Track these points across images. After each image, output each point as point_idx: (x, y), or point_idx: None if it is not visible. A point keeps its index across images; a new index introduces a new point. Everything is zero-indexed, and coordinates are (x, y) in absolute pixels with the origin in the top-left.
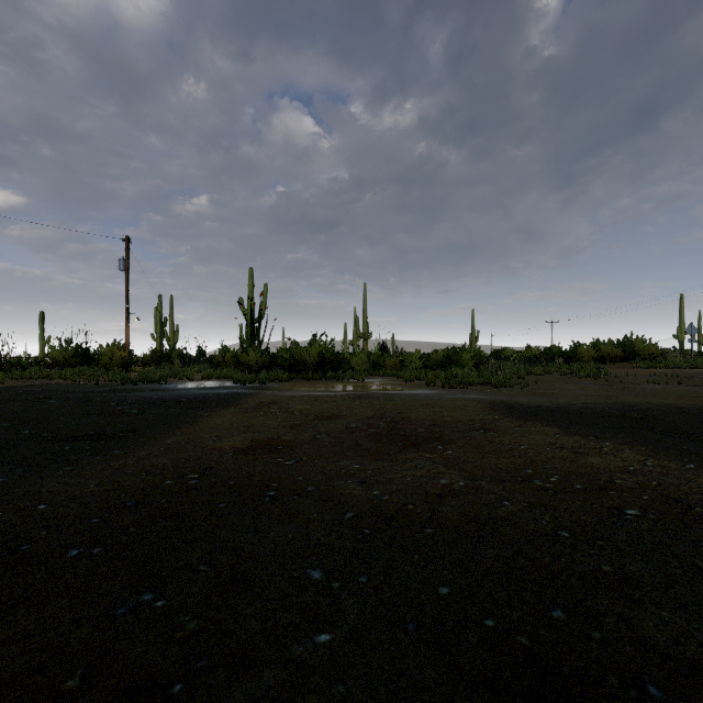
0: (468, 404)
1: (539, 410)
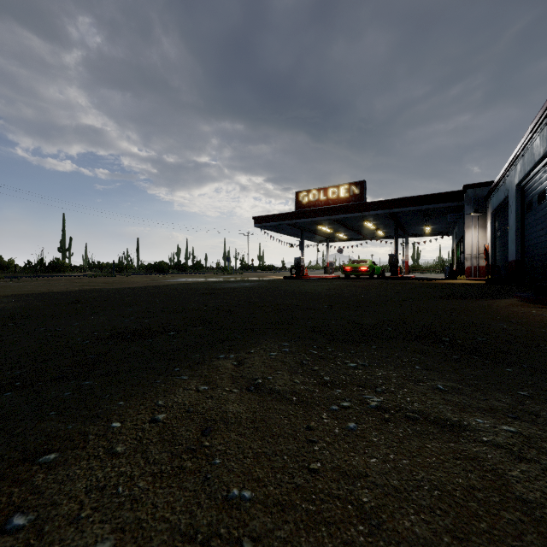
0: None
1: None
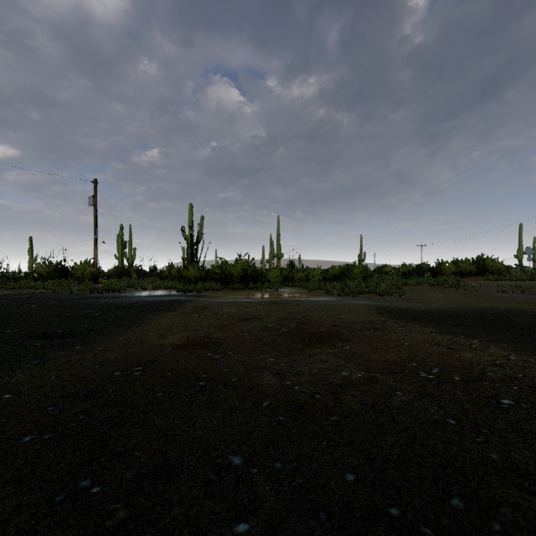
0: (360, 309)
1: (416, 313)
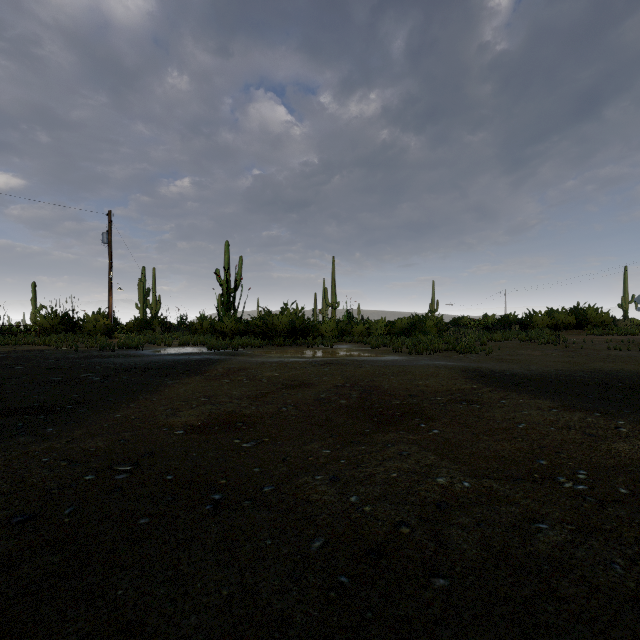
0: (441, 372)
1: (516, 378)
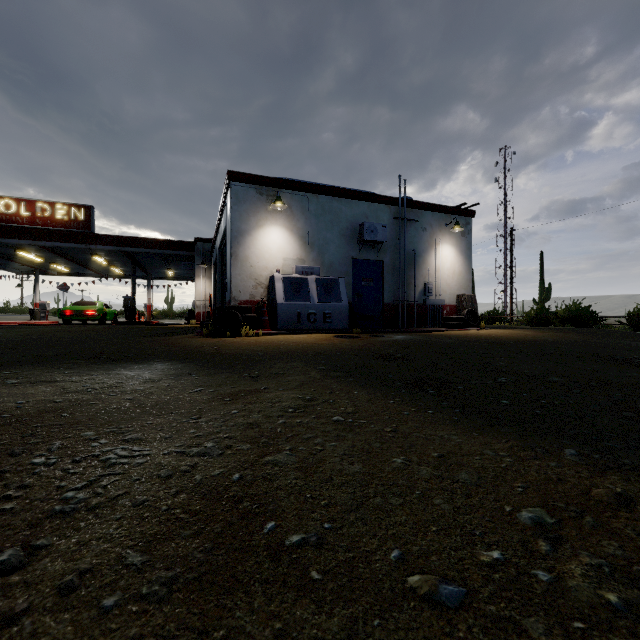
0: None
1: None
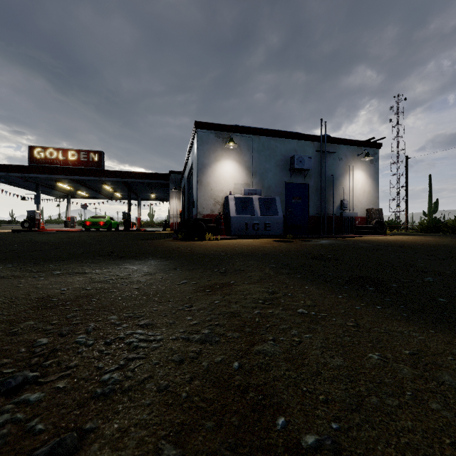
0: None
1: None
